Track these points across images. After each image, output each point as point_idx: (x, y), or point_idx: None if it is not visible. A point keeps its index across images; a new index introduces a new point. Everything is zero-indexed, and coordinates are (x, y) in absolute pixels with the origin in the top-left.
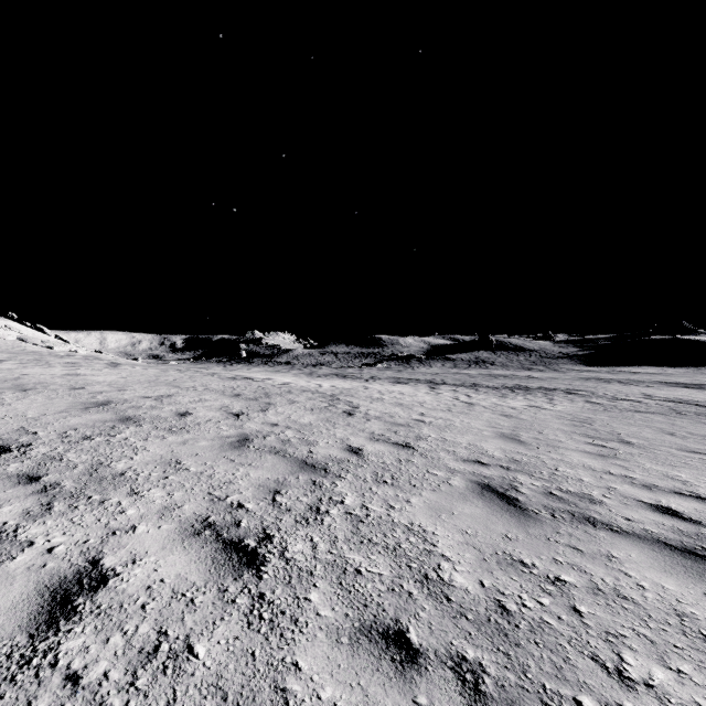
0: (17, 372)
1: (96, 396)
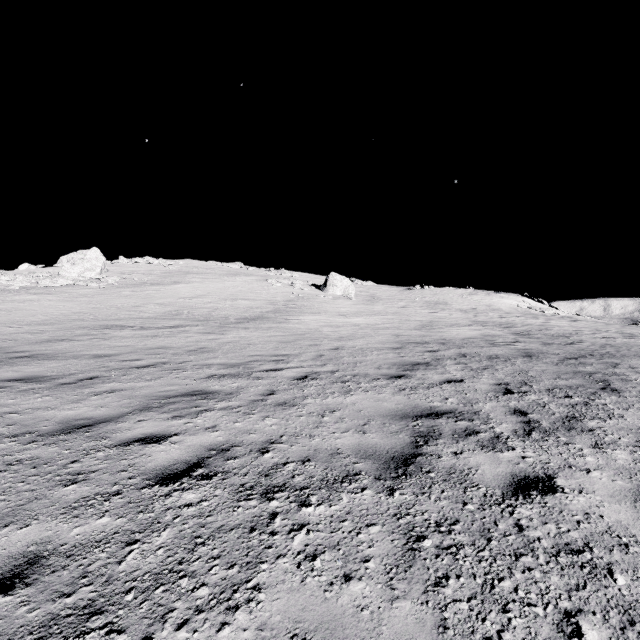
0: (523, 320)
1: (547, 328)
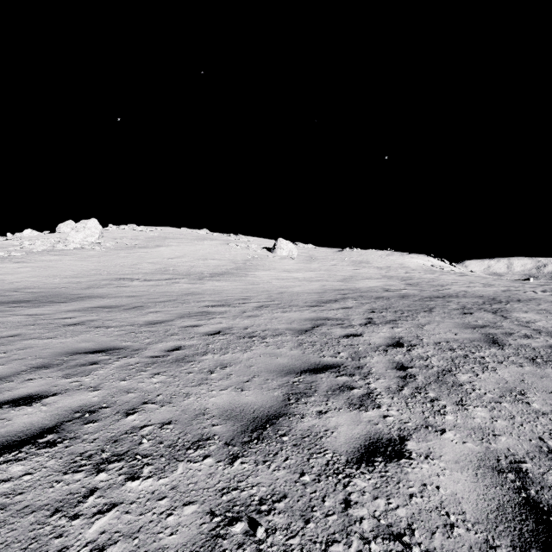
0: (421, 275)
1: (434, 281)
